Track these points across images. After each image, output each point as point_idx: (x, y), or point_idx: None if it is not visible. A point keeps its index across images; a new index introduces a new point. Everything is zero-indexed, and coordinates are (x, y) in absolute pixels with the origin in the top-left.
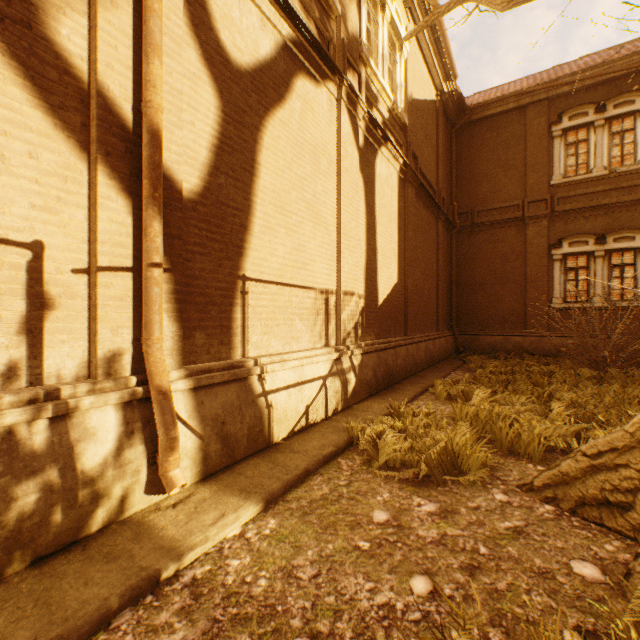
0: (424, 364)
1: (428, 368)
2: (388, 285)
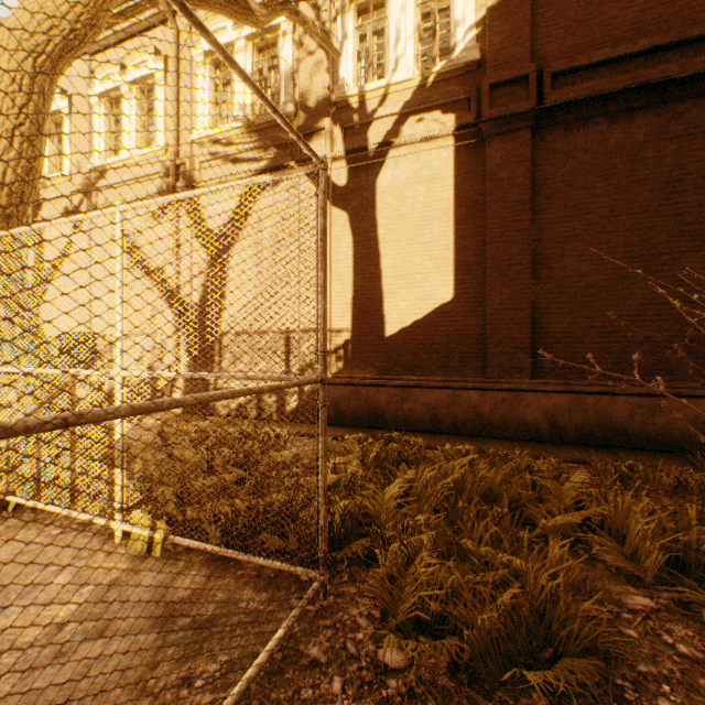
0: (544, 432)
1: (564, 444)
2: (418, 309)
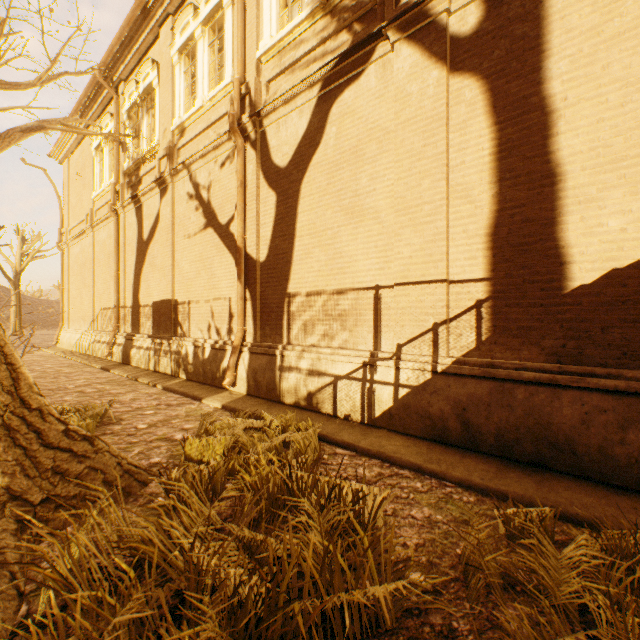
0: None
1: None
2: None
